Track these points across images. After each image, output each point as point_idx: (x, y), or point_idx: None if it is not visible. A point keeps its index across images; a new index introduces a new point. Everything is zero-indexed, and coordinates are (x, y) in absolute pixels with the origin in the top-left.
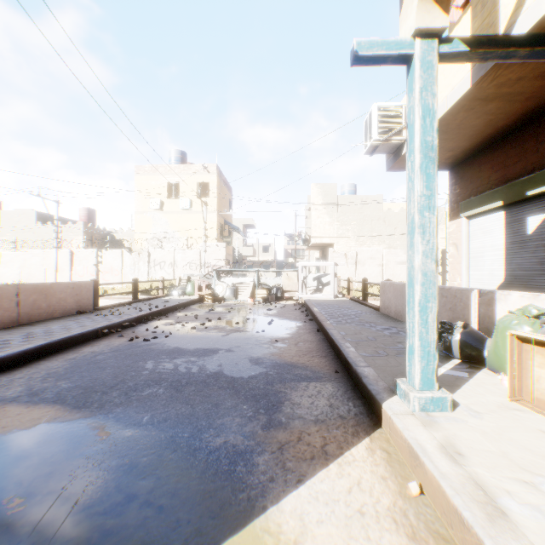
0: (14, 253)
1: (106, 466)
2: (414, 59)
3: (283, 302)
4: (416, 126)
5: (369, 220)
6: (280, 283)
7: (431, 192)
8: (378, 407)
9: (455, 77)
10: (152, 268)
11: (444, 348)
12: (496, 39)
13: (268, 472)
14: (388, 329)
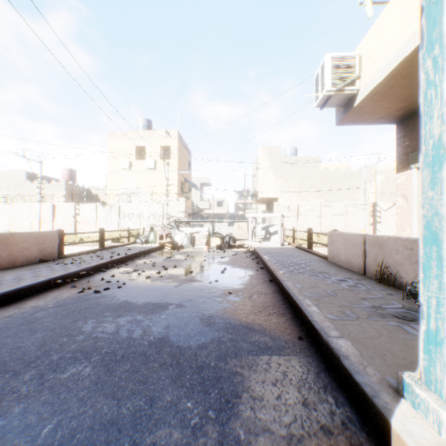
0: (5, 206)
1: None
2: None
3: (235, 250)
4: None
5: (308, 178)
6: (232, 233)
7: None
8: (380, 419)
9: None
10: (121, 219)
11: None
12: None
13: None
14: (344, 281)
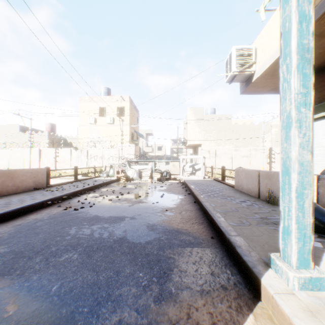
0: (5, 150)
1: None
2: None
3: (171, 181)
4: (293, 31)
5: (223, 130)
6: (168, 169)
7: (306, 89)
8: (256, 280)
9: None
10: (89, 160)
11: None
12: None
13: None
14: (244, 202)
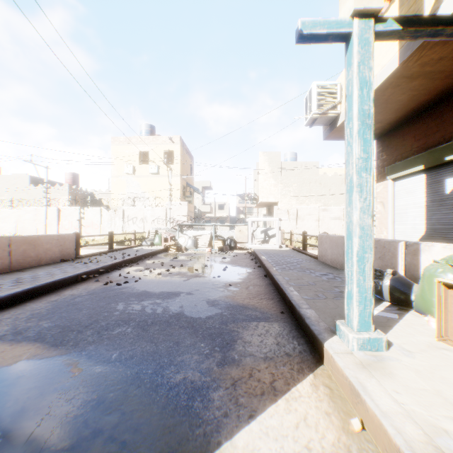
0: (10, 210)
1: (77, 401)
2: (352, 37)
3: (236, 251)
4: (355, 96)
5: (307, 183)
6: (233, 236)
7: (367, 155)
8: (320, 346)
9: (384, 58)
10: (125, 223)
11: (376, 292)
12: (426, 19)
13: (223, 407)
14: (326, 275)
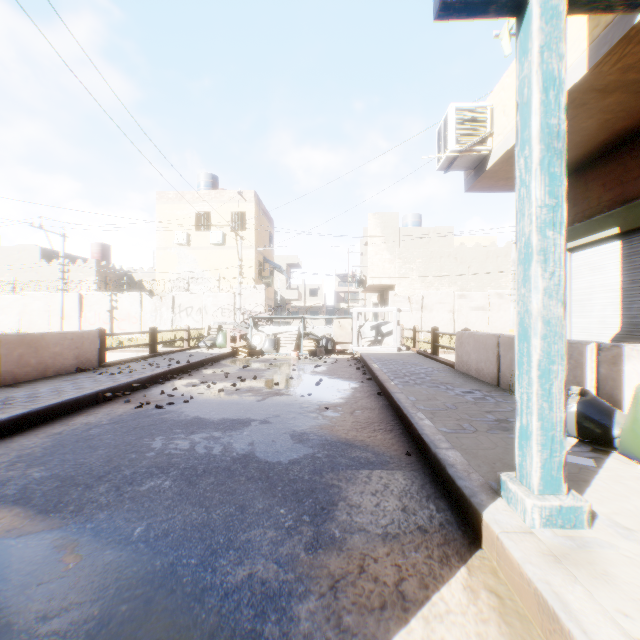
0: (12, 297)
1: (62, 621)
2: (530, 5)
3: (335, 356)
4: (534, 103)
5: (437, 258)
6: (331, 333)
7: (556, 200)
8: (475, 516)
9: None
10: (176, 315)
11: None
12: None
13: (315, 635)
14: (471, 393)
